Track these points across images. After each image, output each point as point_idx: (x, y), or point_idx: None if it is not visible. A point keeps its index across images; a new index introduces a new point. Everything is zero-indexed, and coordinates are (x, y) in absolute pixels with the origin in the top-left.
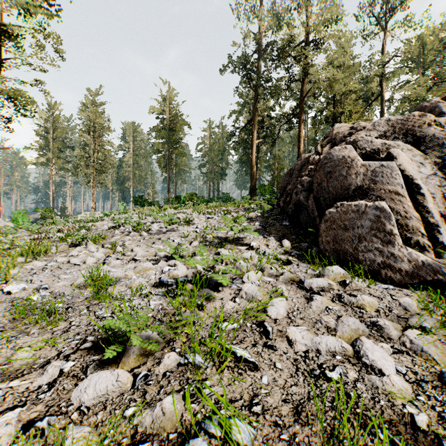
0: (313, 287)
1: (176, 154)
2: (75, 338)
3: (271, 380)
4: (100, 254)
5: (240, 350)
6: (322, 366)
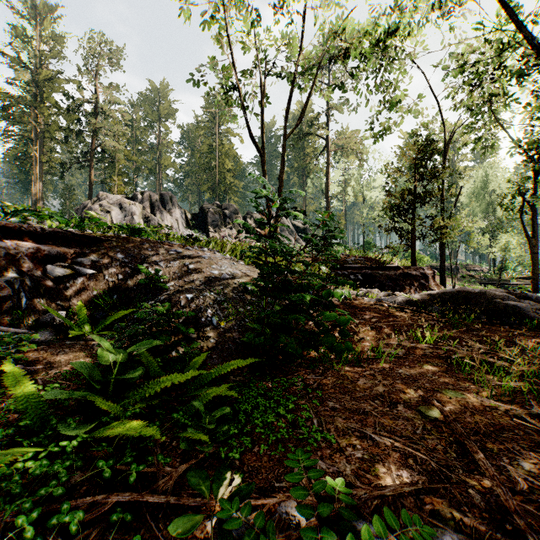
0: None
1: None
2: None
3: None
4: None
5: None
6: None
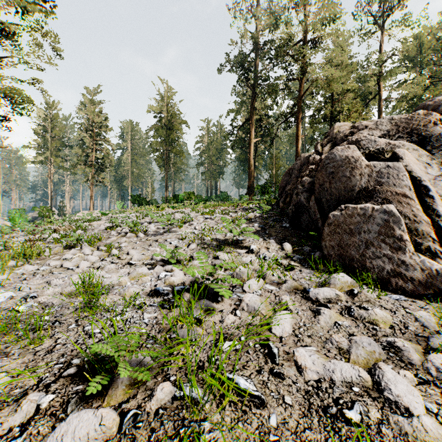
0: (319, 298)
1: (174, 153)
2: (59, 361)
3: (280, 421)
4: (95, 257)
5: (244, 381)
6: (338, 401)
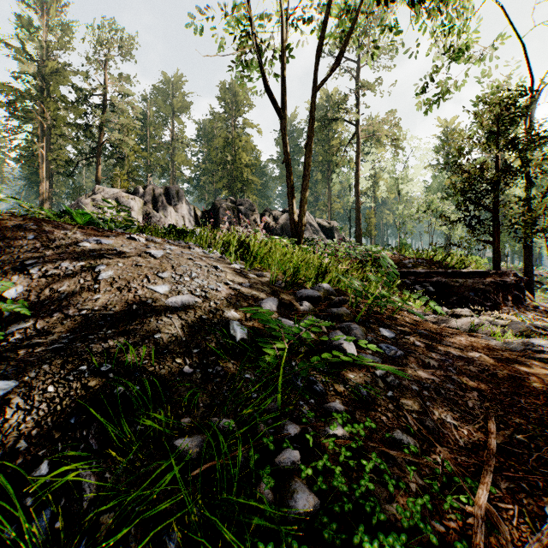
0: None
1: None
2: None
3: None
4: None
5: None
6: None
